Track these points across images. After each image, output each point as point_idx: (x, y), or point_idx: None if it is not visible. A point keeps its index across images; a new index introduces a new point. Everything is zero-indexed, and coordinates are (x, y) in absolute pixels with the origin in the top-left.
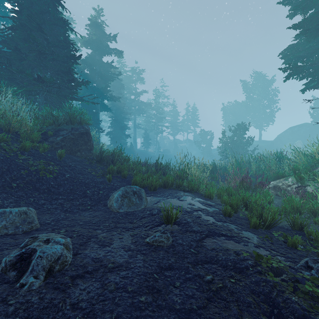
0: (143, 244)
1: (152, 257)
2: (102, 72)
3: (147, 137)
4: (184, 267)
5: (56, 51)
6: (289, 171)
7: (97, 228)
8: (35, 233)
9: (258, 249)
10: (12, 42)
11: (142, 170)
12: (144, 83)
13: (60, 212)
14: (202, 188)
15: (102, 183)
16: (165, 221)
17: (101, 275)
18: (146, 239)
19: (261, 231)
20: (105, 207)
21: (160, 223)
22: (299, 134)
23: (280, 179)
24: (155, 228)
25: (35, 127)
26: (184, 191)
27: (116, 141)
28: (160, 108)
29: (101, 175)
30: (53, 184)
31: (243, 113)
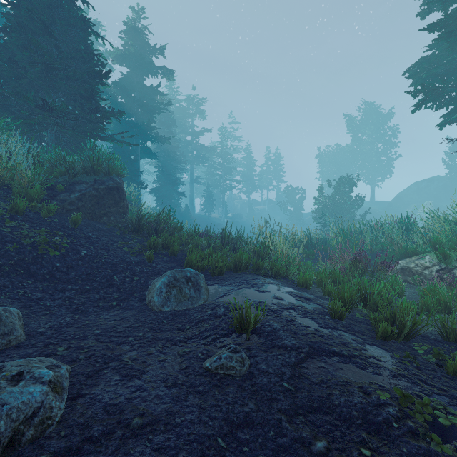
0: (199, 373)
1: (215, 401)
2: (143, 101)
3: (210, 196)
4: (273, 421)
5: (72, 65)
6: (424, 246)
7: (124, 340)
8: (13, 352)
9: (400, 382)
10: (5, 50)
11: (202, 243)
12: (205, 118)
13: (66, 312)
14: (292, 271)
15: (139, 264)
16: (237, 328)
17: (116, 446)
18: (205, 361)
19: (395, 343)
20: (141, 302)
21: (229, 331)
22: (428, 192)
23: (412, 257)
24: (221, 339)
25: (36, 177)
26: (266, 276)
27: (165, 201)
28: (229, 154)
29: (137, 252)
30: (59, 266)
31: (348, 162)
